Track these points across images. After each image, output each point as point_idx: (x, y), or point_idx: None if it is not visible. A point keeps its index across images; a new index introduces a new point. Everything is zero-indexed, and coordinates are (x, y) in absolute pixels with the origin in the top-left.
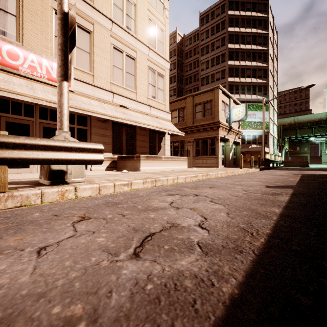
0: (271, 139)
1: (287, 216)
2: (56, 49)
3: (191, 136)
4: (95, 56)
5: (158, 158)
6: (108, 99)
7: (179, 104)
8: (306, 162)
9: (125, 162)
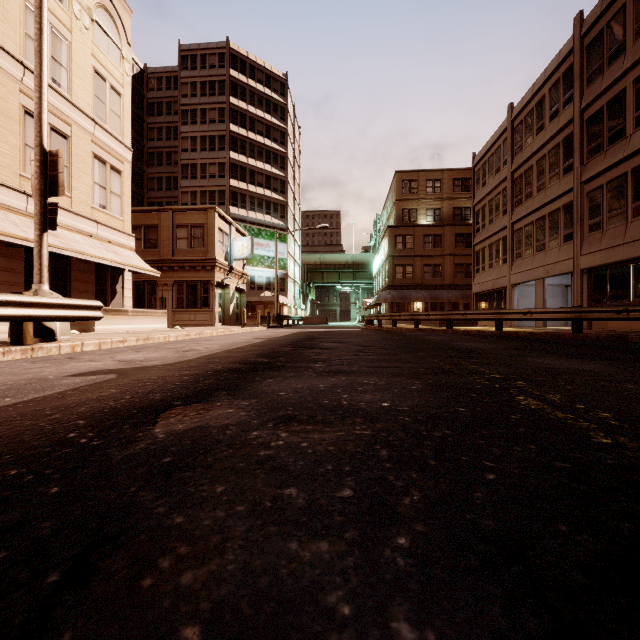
0: (291, 285)
1: (247, 345)
2: None
3: (169, 276)
4: None
5: (123, 312)
6: (18, 205)
7: (147, 219)
8: (326, 319)
9: None
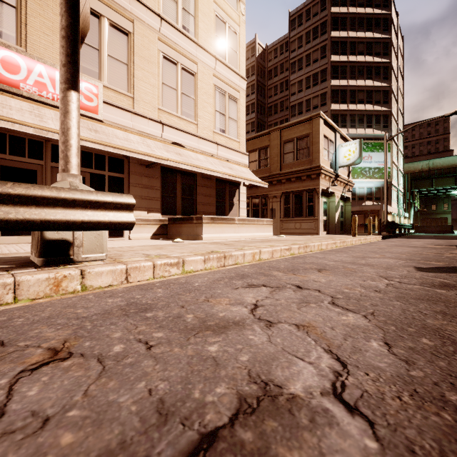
0: (394, 193)
1: None
2: None
3: (277, 189)
4: (135, 70)
5: (229, 221)
6: (155, 133)
7: (260, 143)
8: (450, 227)
9: (180, 227)
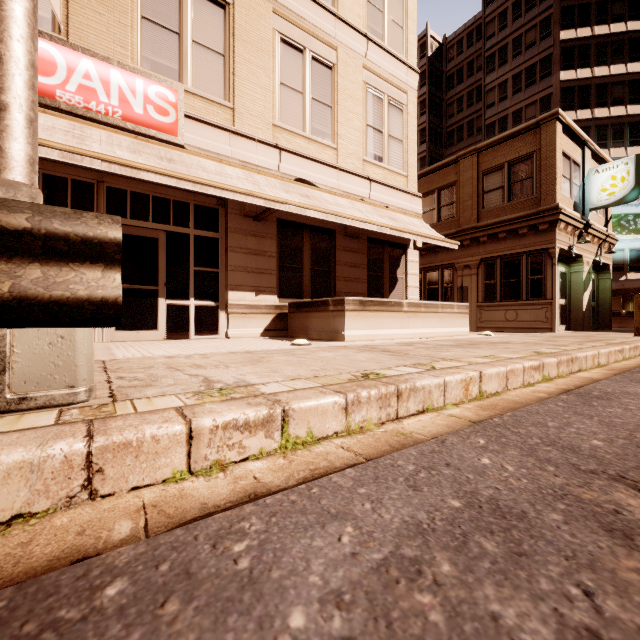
0: None
1: None
2: (146, 49)
3: (472, 253)
4: (237, 63)
5: (392, 306)
6: (268, 164)
7: (440, 179)
8: None
9: (308, 318)
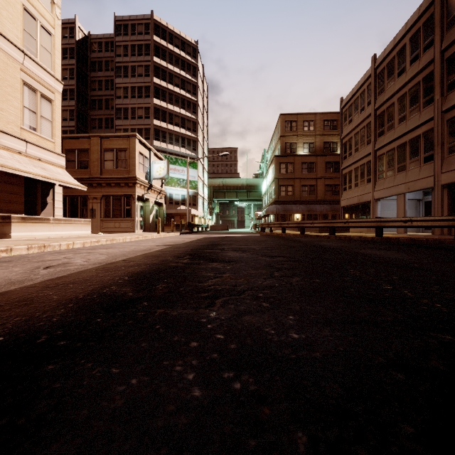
0: (200, 201)
1: (141, 255)
2: None
3: (98, 191)
4: None
5: (44, 220)
6: None
7: (79, 144)
8: (227, 226)
9: None
